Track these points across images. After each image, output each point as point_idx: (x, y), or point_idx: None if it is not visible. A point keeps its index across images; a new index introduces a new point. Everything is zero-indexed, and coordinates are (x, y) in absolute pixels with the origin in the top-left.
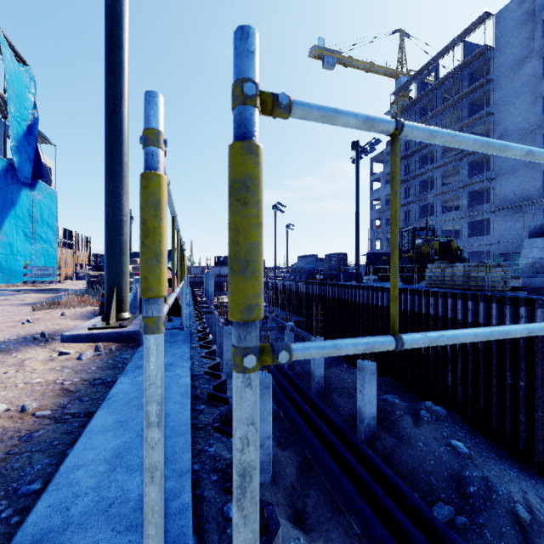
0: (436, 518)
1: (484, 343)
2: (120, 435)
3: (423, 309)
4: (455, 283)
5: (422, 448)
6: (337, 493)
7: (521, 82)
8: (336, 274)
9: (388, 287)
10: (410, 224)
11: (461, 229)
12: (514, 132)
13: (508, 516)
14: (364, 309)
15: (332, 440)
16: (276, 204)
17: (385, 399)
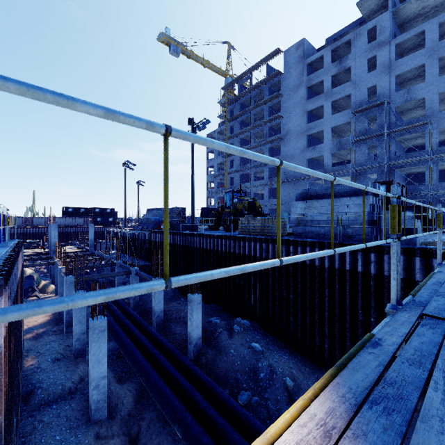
0: (237, 404)
1: (271, 272)
2: None
3: (237, 250)
4: (256, 231)
5: (233, 354)
6: (165, 409)
7: (297, 100)
8: (176, 225)
9: (214, 235)
10: (234, 187)
11: (265, 193)
12: (294, 131)
13: (282, 387)
14: (197, 252)
15: (165, 364)
16: (126, 162)
17: (210, 321)
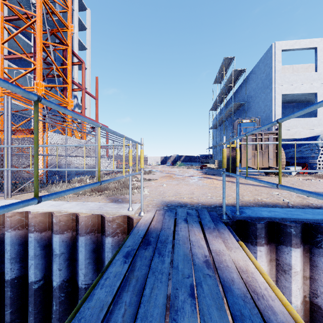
0: None
1: None
2: (283, 211)
3: None
4: None
5: None
6: None
7: None
8: None
9: None
10: None
11: None
12: None
13: None
14: None
15: None
16: None
17: None
